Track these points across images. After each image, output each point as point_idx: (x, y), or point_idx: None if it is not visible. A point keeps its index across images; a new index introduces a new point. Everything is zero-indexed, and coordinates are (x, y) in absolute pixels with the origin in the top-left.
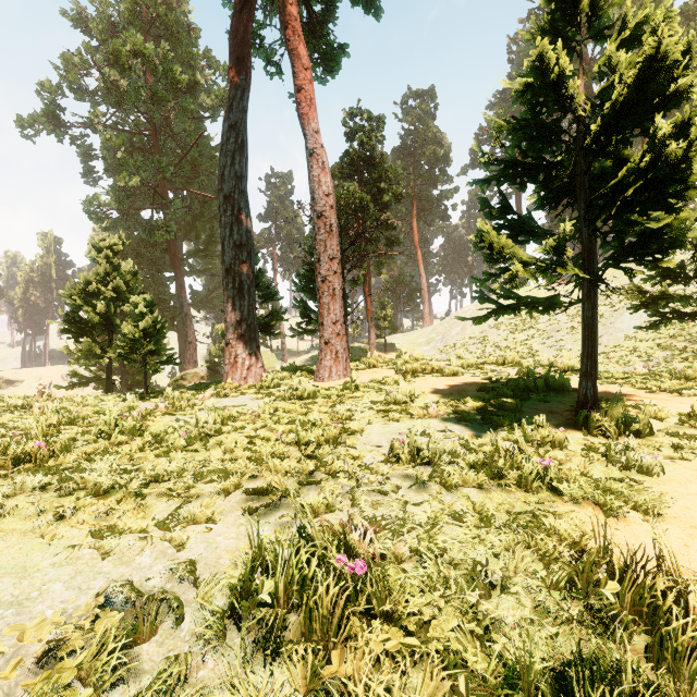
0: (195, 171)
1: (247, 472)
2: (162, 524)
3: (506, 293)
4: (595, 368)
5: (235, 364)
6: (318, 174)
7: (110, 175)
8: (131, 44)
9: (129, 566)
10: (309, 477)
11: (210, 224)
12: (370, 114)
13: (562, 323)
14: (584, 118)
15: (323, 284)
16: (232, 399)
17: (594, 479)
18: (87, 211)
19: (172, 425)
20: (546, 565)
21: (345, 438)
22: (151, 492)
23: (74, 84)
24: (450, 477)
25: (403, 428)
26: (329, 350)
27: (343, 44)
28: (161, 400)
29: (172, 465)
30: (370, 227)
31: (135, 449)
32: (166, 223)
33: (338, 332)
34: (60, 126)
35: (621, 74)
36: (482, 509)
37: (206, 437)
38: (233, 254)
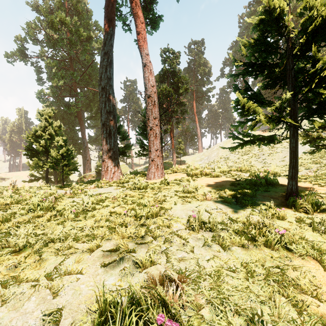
0: (90, 79)
1: (105, 236)
2: (48, 275)
3: (247, 134)
4: (297, 174)
5: (107, 171)
6: (148, 76)
7: (50, 81)
8: (59, 17)
9: (17, 312)
10: (142, 238)
11: (97, 104)
12: (173, 51)
13: (265, 151)
14: (291, 39)
15: (151, 131)
16: (104, 188)
17: (309, 241)
18: (38, 97)
19: (70, 204)
20: (299, 311)
21: (162, 212)
22: (47, 250)
23: (32, 37)
24: (224, 240)
25: (193, 206)
26: (153, 164)
27: (160, 15)
28: (70, 189)
29: (62, 231)
30: (174, 103)
31: (46, 219)
32: (76, 103)
33: (158, 155)
34: (26, 57)
35: (317, 10)
36: (247, 263)
37: (87, 211)
38: (106, 116)
